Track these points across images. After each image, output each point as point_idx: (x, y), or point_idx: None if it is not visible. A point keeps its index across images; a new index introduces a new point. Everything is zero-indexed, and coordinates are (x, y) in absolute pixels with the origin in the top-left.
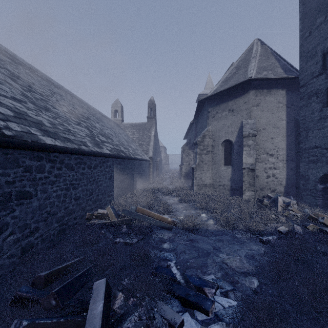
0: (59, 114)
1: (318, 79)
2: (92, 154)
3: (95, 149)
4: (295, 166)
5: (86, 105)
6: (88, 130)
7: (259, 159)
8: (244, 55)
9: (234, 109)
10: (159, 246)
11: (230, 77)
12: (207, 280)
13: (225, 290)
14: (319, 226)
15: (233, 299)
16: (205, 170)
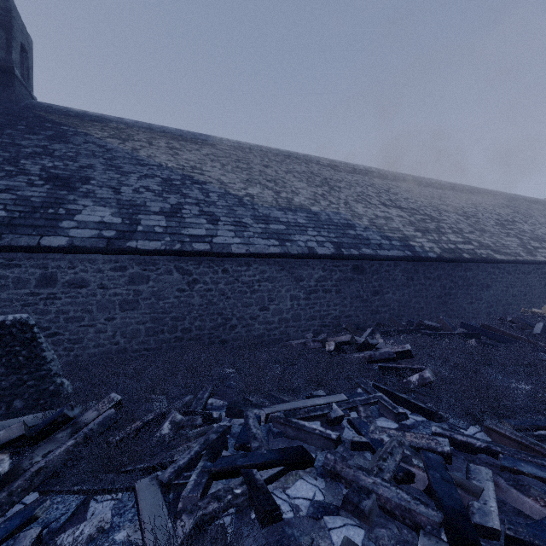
0: (491, 231)
1: None
2: (526, 262)
3: (528, 258)
4: None
5: (504, 197)
6: (517, 239)
7: None
8: None
9: None
10: None
11: None
12: None
13: None
14: None
15: None
16: None
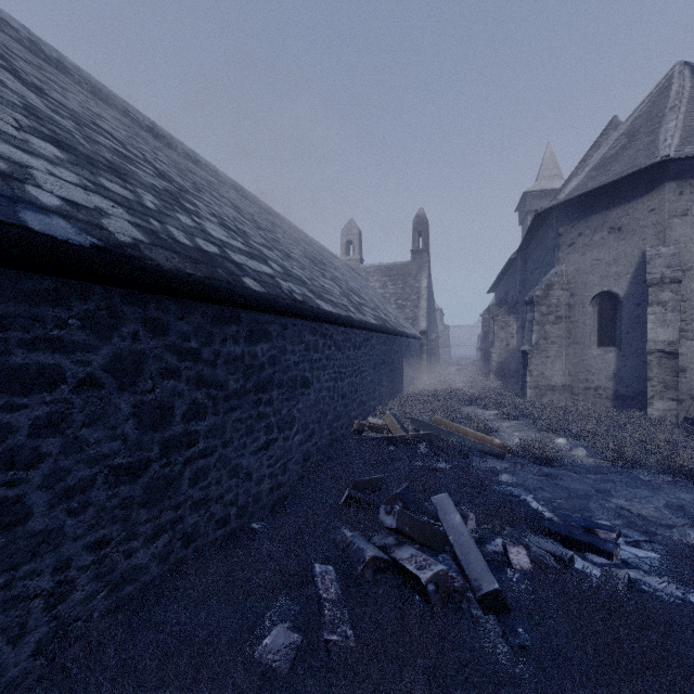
0: (300, 261)
1: None
2: (360, 325)
3: (361, 317)
4: None
5: (306, 237)
6: (337, 286)
7: (687, 332)
8: (646, 104)
9: (624, 226)
10: (492, 478)
11: (613, 157)
12: (599, 523)
13: (633, 540)
14: None
15: (651, 551)
16: (552, 356)
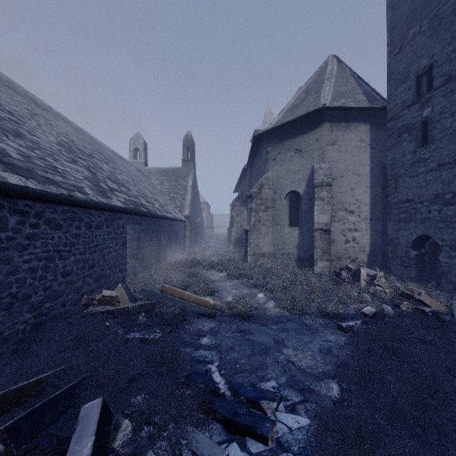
0: (39, 143)
1: (411, 110)
2: (93, 205)
3: (98, 198)
4: (382, 227)
5: (90, 138)
6: (89, 172)
7: (335, 218)
8: (315, 76)
9: (303, 148)
10: (195, 341)
11: (297, 105)
12: (265, 389)
13: (291, 403)
14: (414, 305)
15: (303, 415)
16: (263, 233)
